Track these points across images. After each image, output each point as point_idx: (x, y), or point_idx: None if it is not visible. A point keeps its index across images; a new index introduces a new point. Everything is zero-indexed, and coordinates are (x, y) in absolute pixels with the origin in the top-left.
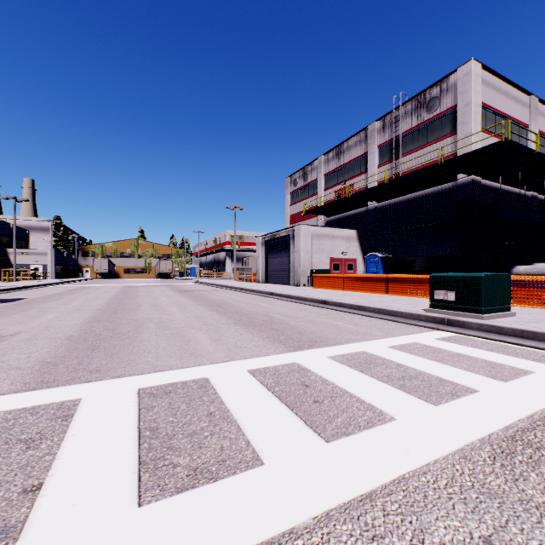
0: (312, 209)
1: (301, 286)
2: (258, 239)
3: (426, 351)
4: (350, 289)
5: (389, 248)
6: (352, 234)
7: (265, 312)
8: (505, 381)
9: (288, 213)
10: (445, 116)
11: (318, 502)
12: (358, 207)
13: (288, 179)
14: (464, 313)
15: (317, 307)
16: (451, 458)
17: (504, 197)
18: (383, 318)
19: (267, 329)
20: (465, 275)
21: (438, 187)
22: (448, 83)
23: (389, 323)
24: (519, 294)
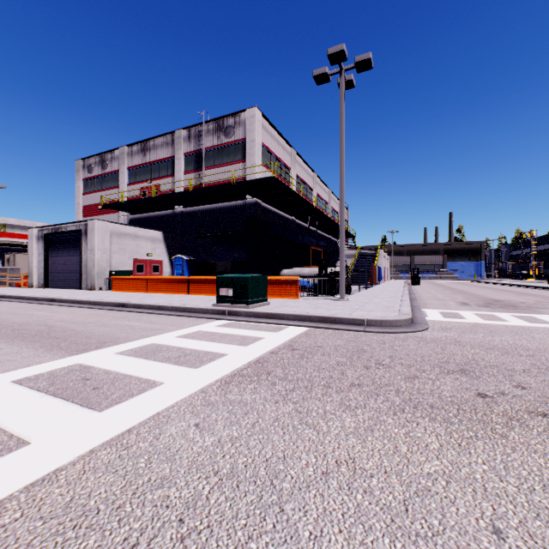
0: (113, 204)
1: (96, 290)
2: (32, 231)
3: (205, 335)
4: (154, 290)
5: (194, 251)
6: (159, 236)
7: (41, 322)
8: (247, 345)
9: (80, 203)
10: (238, 144)
11: (85, 447)
12: (165, 209)
13: (80, 162)
14: (239, 305)
15: (113, 311)
16: (194, 394)
17: (276, 218)
18: (179, 314)
19: (44, 339)
20: (239, 276)
21: (234, 203)
22: (240, 118)
23: (184, 318)
24: (277, 289)
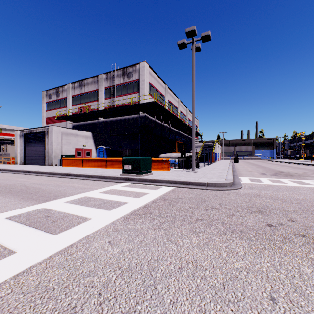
0: (63, 116)
1: (54, 166)
2: (16, 132)
3: (115, 192)
4: (87, 166)
5: (110, 144)
6: (89, 135)
7: (22, 184)
8: (139, 197)
9: (44, 116)
10: (135, 83)
11: (47, 254)
12: (93, 119)
13: (44, 92)
14: (135, 174)
15: (63, 178)
16: (108, 225)
17: (157, 125)
18: (101, 180)
19: (23, 194)
20: (135, 158)
21: (132, 116)
22: (136, 68)
23: (103, 182)
24: (157, 165)
